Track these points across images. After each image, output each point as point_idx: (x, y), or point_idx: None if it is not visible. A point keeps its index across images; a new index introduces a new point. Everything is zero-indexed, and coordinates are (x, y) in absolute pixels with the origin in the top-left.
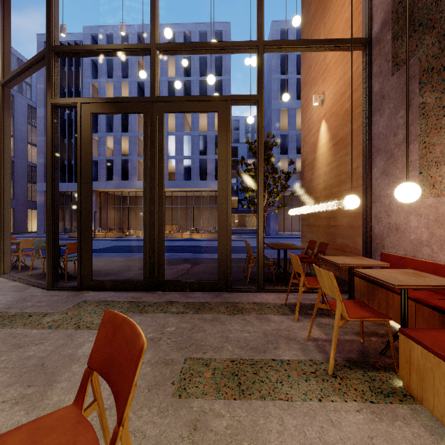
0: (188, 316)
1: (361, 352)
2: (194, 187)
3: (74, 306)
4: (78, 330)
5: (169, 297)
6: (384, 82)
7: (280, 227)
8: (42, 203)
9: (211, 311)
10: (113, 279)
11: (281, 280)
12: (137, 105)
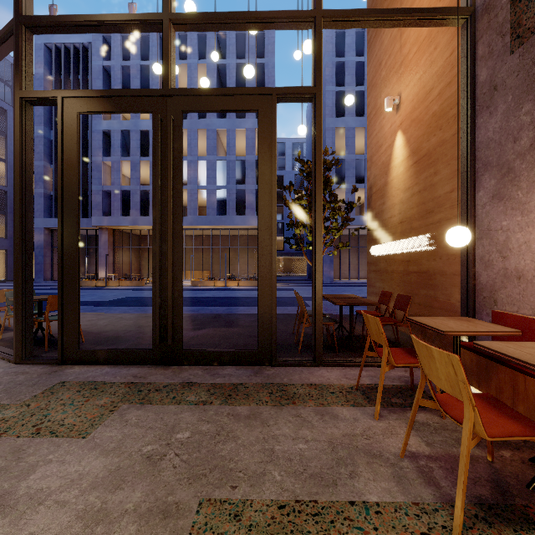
0: (213, 409)
1: (496, 483)
2: (230, 224)
3: (43, 393)
4: (36, 439)
5: (187, 375)
6: (496, 66)
7: (335, 273)
8: (41, 243)
9: (248, 399)
10: (110, 348)
11: (346, 347)
12: (143, 100)
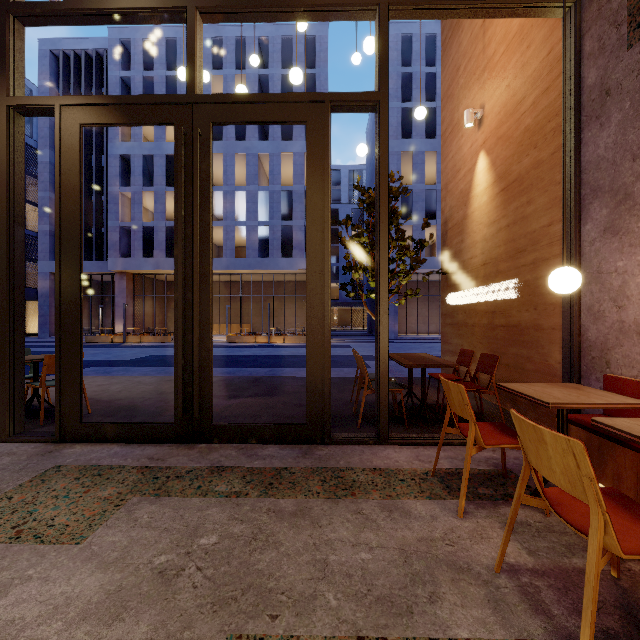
0: (248, 502)
1: (626, 609)
2: (274, 267)
3: (31, 481)
4: (14, 546)
5: (217, 456)
6: (609, 65)
7: (401, 326)
8: (46, 291)
9: (294, 489)
10: (120, 422)
11: (417, 419)
12: (162, 109)
